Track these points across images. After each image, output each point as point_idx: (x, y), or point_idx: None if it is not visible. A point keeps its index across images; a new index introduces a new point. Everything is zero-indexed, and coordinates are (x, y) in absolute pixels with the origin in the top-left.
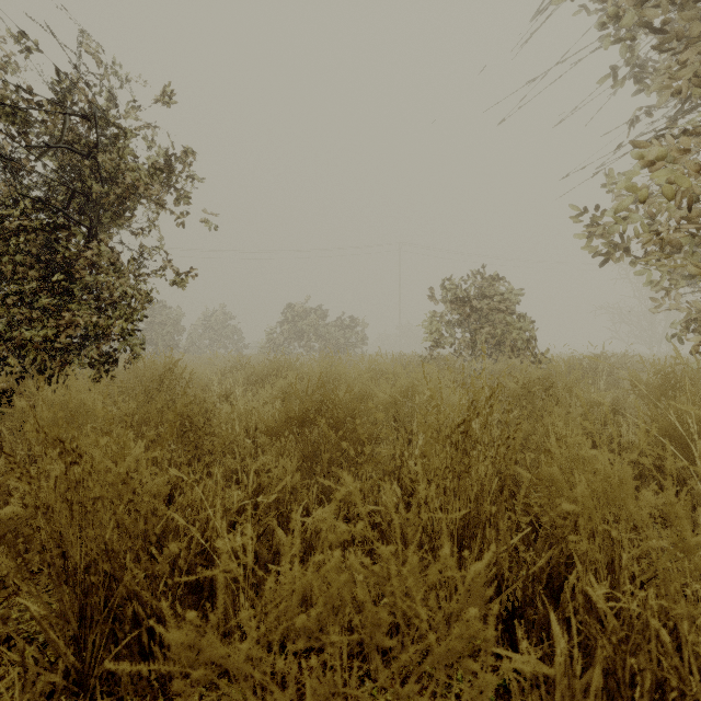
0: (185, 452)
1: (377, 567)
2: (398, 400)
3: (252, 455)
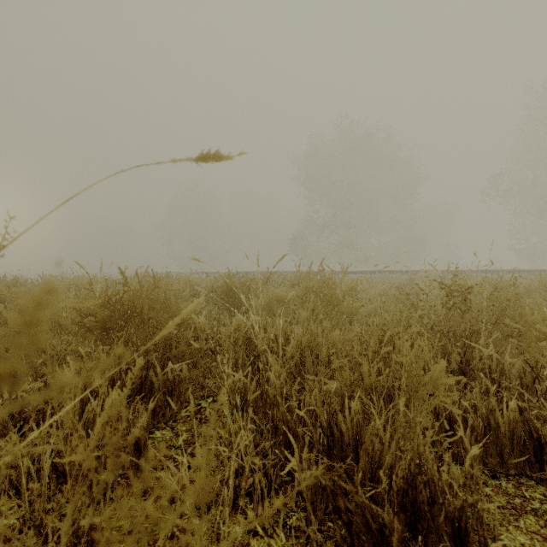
0: None
1: None
2: None
3: None
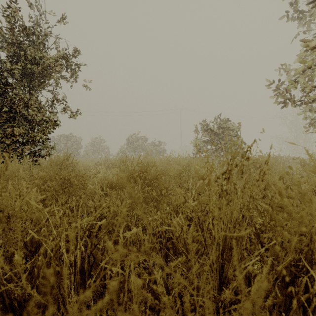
0: (48, 192)
1: (167, 298)
2: (181, 173)
3: (103, 199)
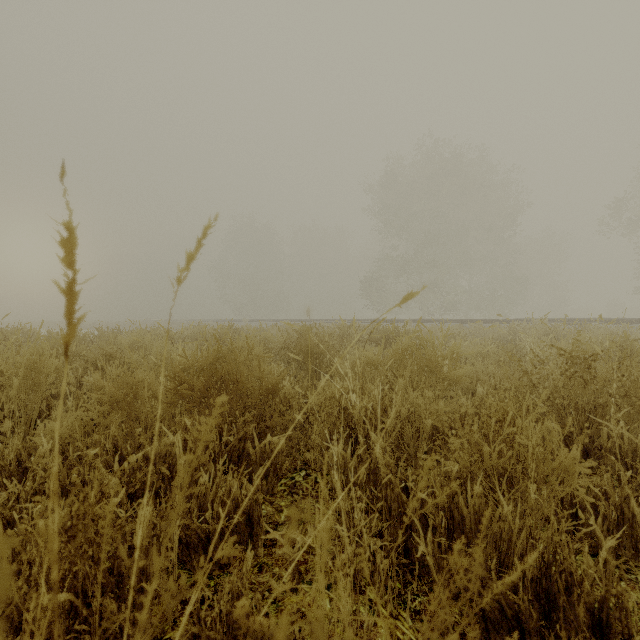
0: None
1: None
2: None
3: None
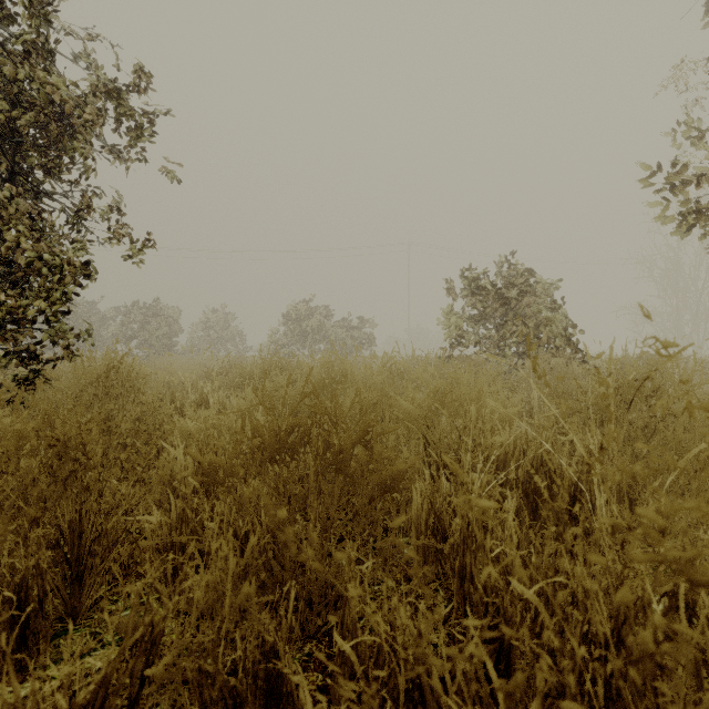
0: None
1: None
2: (431, 412)
3: (194, 508)
